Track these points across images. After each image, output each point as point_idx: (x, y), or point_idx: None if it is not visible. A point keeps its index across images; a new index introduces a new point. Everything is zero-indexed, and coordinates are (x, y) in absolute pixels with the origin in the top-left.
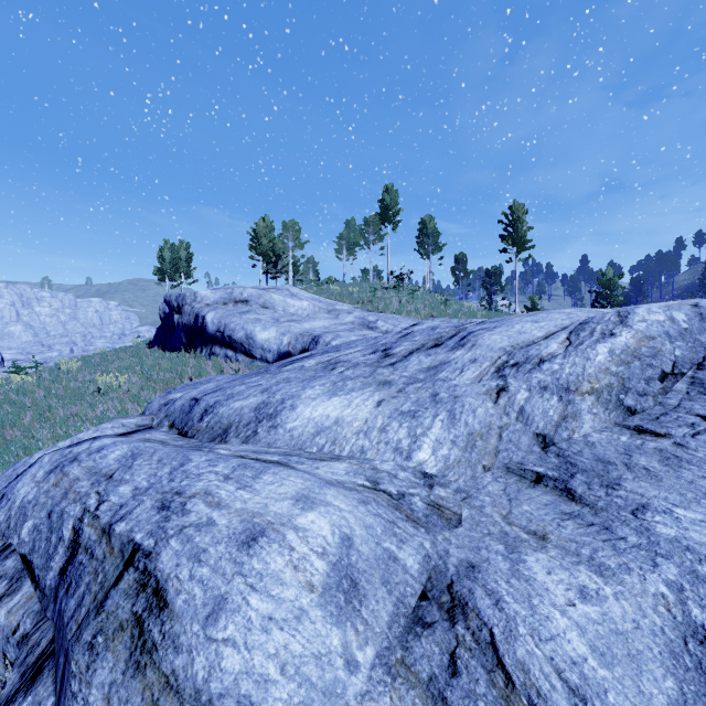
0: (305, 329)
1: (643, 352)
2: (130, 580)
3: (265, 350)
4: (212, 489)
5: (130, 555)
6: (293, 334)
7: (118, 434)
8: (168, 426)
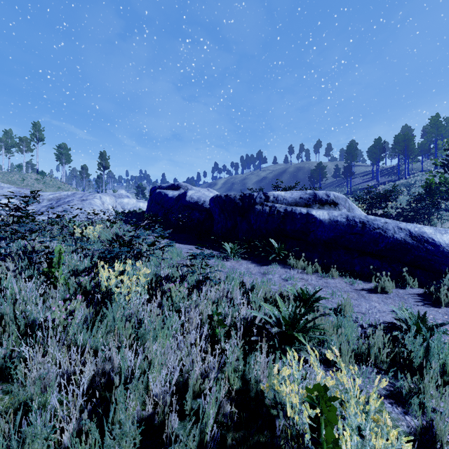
0: None
1: (59, 196)
2: None
3: None
4: None
5: None
6: None
7: None
8: None
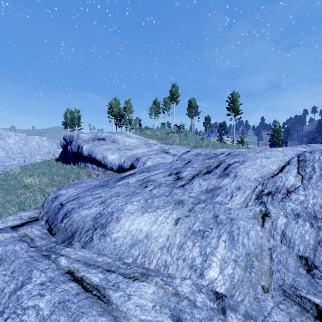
0: (133, 153)
1: None
2: None
3: (112, 164)
4: None
5: None
6: (127, 157)
7: (14, 225)
8: (45, 220)
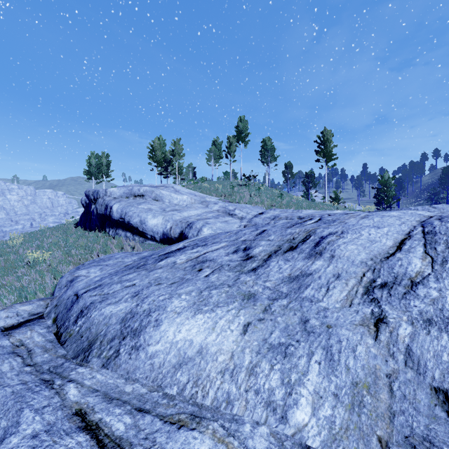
0: (183, 216)
1: None
2: None
3: (154, 232)
4: None
5: None
6: (175, 221)
7: (7, 326)
8: (52, 319)
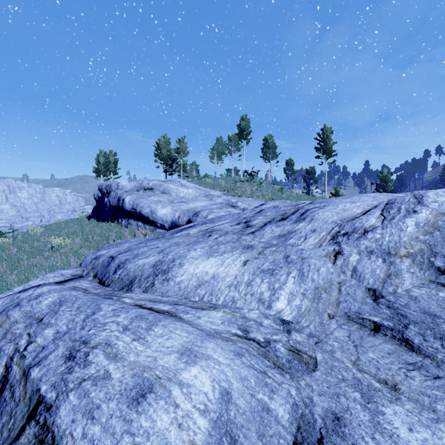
0: (190, 207)
1: (440, 224)
2: (30, 435)
3: (163, 221)
4: (112, 339)
5: (34, 407)
6: (182, 211)
7: (57, 281)
8: (92, 276)
